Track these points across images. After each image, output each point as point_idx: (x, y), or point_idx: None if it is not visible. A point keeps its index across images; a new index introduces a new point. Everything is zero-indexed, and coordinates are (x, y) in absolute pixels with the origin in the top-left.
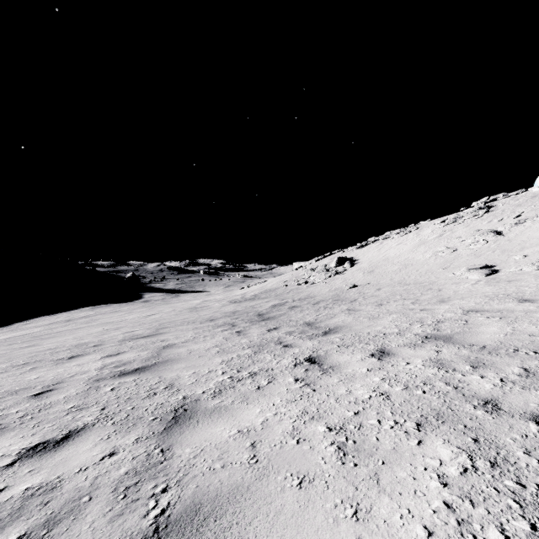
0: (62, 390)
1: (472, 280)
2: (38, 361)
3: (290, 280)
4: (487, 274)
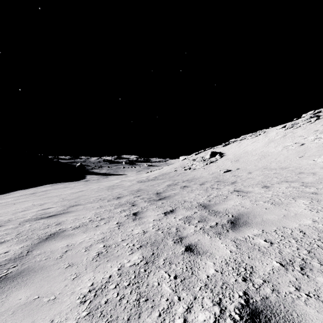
0: None
1: None
2: None
3: (178, 167)
4: None
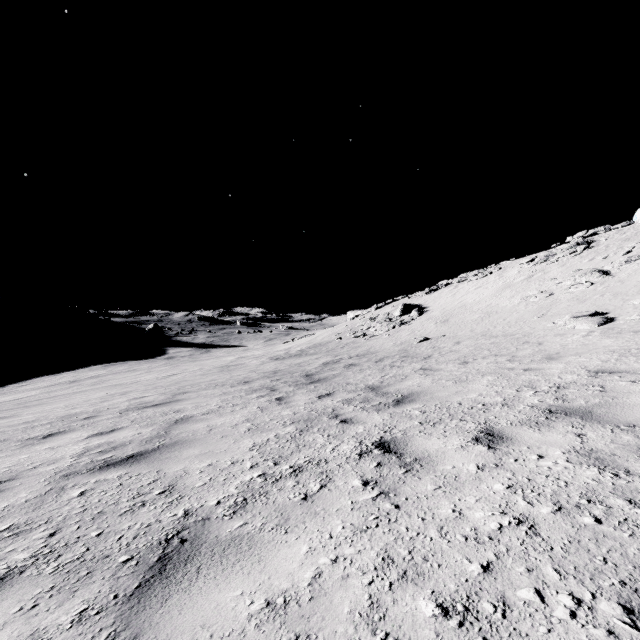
0: (8, 493)
1: (580, 330)
2: (1, 441)
3: (344, 331)
4: (600, 324)
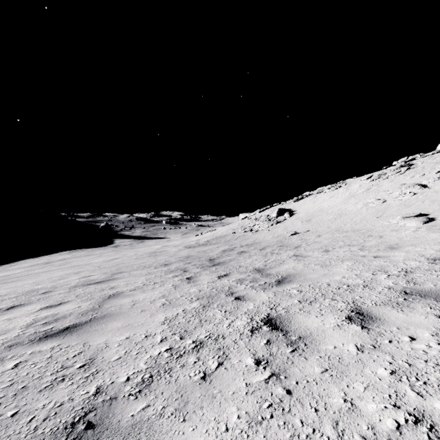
0: None
1: (410, 227)
2: None
3: (237, 228)
4: (425, 222)
